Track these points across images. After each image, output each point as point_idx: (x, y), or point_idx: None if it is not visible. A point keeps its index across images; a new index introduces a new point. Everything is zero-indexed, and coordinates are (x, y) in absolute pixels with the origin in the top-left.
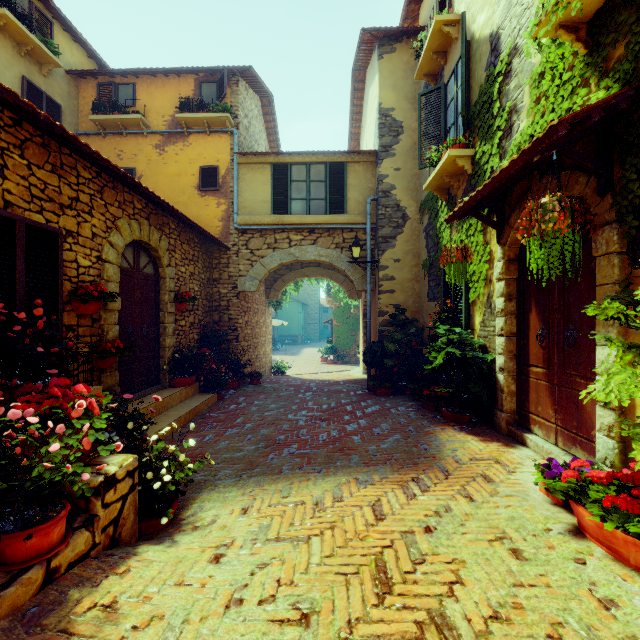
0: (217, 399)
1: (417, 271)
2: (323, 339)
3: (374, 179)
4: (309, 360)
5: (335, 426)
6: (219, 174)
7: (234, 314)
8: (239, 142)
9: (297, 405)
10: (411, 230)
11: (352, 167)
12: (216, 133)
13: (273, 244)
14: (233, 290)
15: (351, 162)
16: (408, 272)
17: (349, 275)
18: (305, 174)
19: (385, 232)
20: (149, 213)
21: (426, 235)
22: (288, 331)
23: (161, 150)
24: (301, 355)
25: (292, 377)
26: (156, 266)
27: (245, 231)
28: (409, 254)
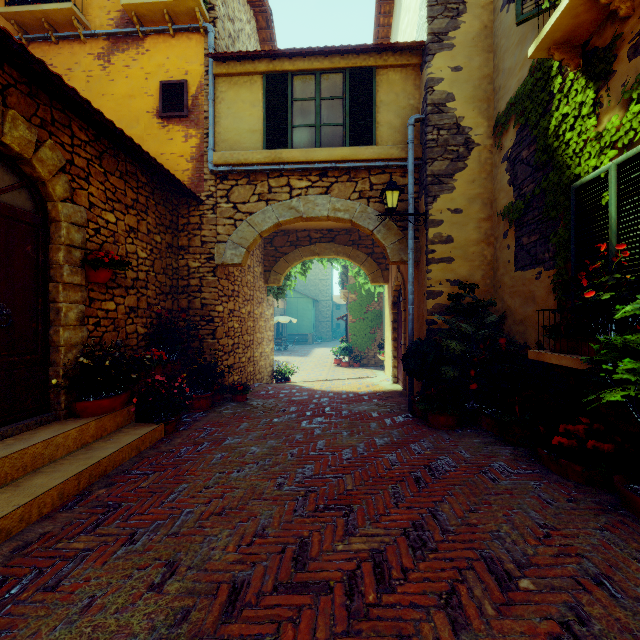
0: (165, 432)
1: (489, 228)
2: (336, 338)
3: (418, 92)
4: (320, 362)
5: (377, 532)
6: (188, 93)
7: (209, 298)
8: (217, 46)
9: (297, 449)
10: (479, 163)
11: (384, 75)
12: (183, 33)
13: (266, 194)
14: (208, 263)
15: (382, 68)
16: (474, 229)
17: (379, 238)
18: (313, 88)
19: (437, 167)
20: (6, 84)
21: (511, 163)
22: (298, 329)
23: (105, 61)
24: (311, 356)
25: (297, 386)
26: (39, 198)
27: (225, 176)
28: (476, 201)
